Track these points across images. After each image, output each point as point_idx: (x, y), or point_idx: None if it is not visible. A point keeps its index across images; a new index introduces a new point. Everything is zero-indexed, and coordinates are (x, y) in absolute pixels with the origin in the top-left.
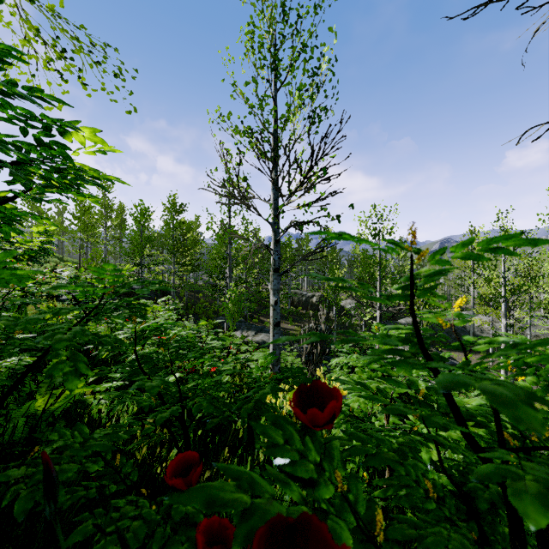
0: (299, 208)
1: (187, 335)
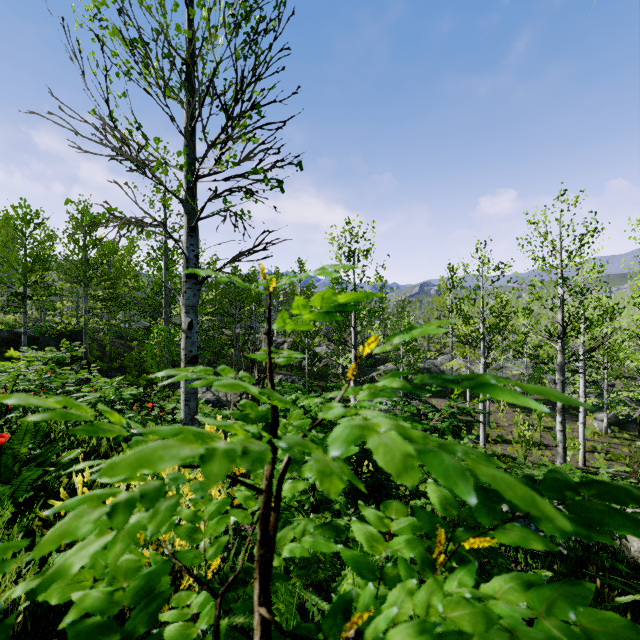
0: (228, 179)
1: None
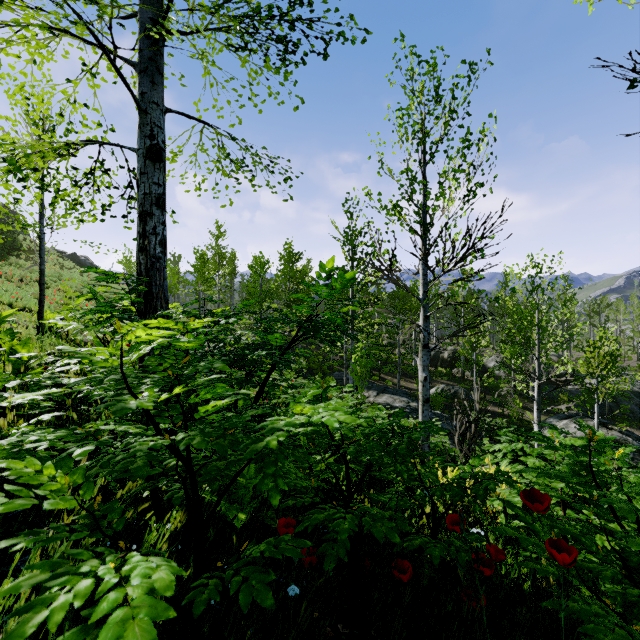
0: (451, 283)
1: (369, 420)
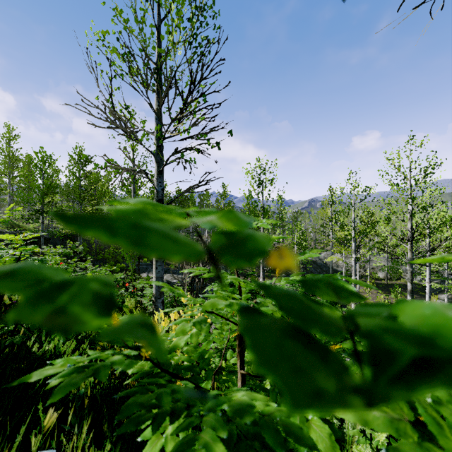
0: (183, 139)
1: None
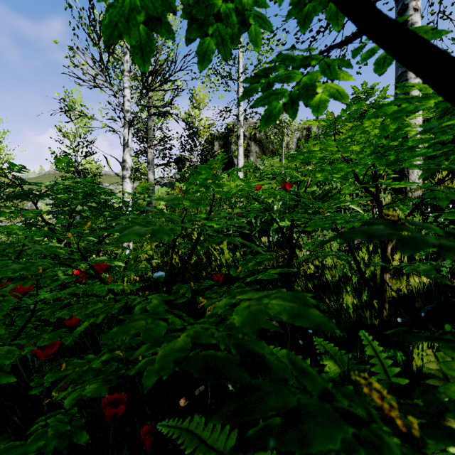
0: None
1: None
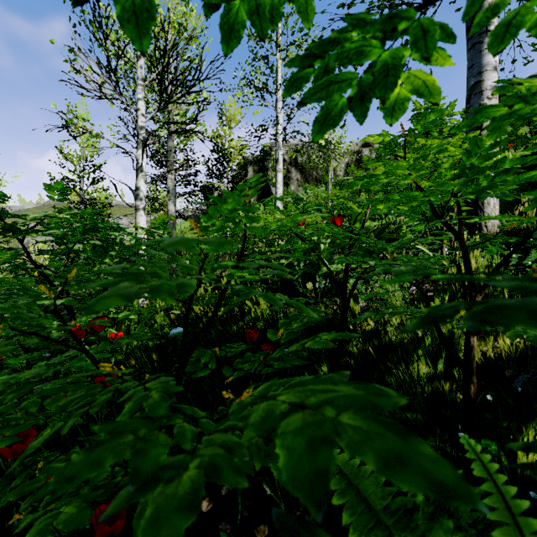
0: None
1: None
